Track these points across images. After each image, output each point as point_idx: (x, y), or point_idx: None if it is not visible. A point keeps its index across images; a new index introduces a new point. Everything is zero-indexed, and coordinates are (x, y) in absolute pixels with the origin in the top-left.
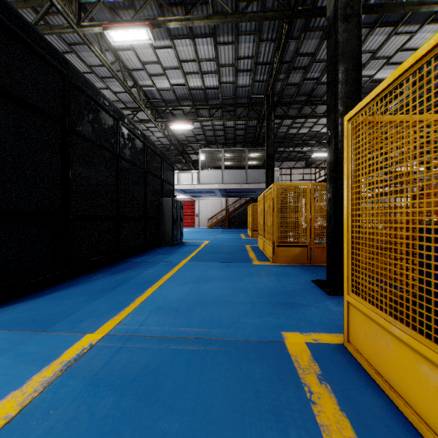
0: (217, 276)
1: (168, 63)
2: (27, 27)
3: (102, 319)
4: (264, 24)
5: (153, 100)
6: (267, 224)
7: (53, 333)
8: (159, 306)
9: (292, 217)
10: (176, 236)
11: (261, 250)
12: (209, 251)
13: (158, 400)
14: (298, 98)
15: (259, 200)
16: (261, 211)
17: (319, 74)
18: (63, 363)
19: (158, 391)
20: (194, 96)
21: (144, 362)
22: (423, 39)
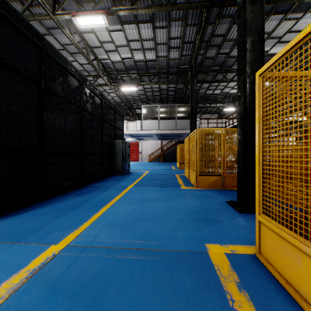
0: (154, 197)
1: (119, 43)
2: (11, 10)
3: (65, 233)
4: (189, 13)
5: (109, 70)
6: (191, 159)
7: (25, 244)
8: (109, 221)
9: (210, 153)
10: (125, 167)
11: (186, 178)
12: (149, 179)
13: (104, 307)
14: (213, 67)
15: (185, 142)
16: (187, 150)
17: (229, 50)
18: (30, 271)
19: (104, 297)
20: (138, 67)
21: (95, 270)
22: (306, 23)
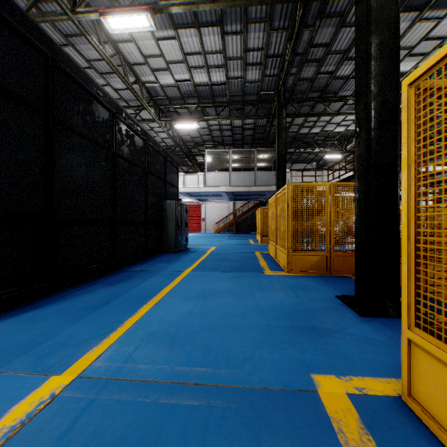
0: (224, 289)
1: (172, 57)
2: None
3: (78, 352)
4: (276, 11)
5: (157, 98)
6: (279, 229)
7: (8, 374)
8: (152, 331)
9: (309, 221)
10: (180, 242)
11: (272, 257)
12: (216, 258)
13: None
14: (310, 94)
15: (270, 203)
16: (273, 215)
17: (334, 67)
18: (4, 431)
19: None
20: (200, 93)
21: (120, 429)
22: None
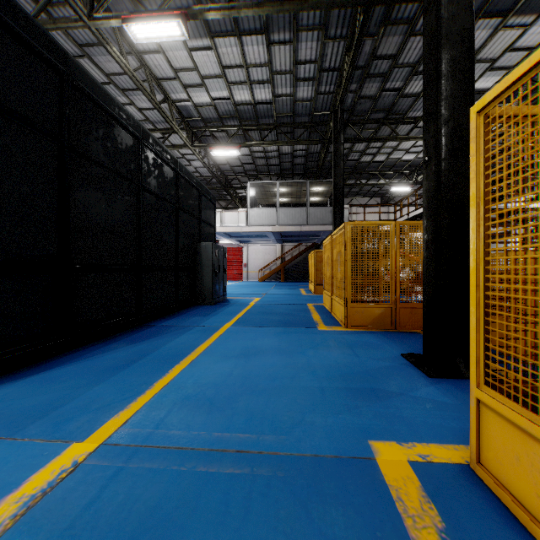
0: (270, 347)
1: (208, 71)
2: (5, 1)
3: (102, 417)
4: (332, 17)
5: (189, 120)
6: (336, 276)
7: (23, 441)
8: (186, 394)
9: (371, 267)
10: (217, 292)
11: (327, 310)
12: (260, 311)
13: None
14: (373, 115)
15: (325, 246)
16: (328, 260)
17: (401, 83)
18: (23, 501)
19: None
20: (241, 114)
21: (153, 499)
22: None
